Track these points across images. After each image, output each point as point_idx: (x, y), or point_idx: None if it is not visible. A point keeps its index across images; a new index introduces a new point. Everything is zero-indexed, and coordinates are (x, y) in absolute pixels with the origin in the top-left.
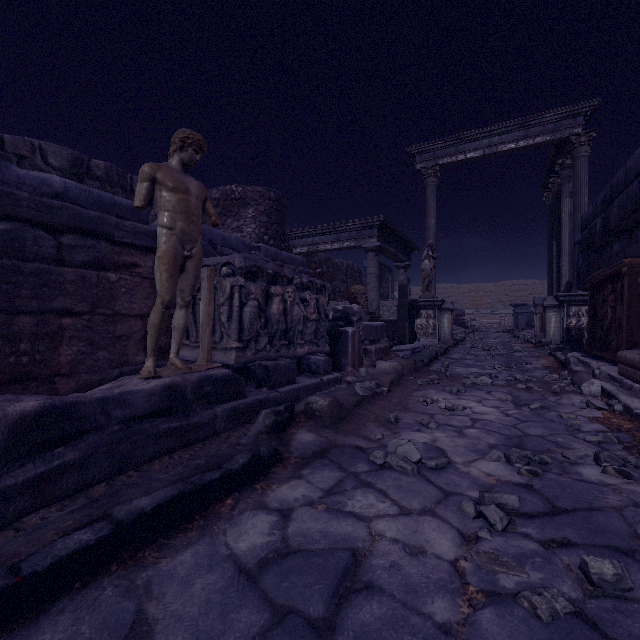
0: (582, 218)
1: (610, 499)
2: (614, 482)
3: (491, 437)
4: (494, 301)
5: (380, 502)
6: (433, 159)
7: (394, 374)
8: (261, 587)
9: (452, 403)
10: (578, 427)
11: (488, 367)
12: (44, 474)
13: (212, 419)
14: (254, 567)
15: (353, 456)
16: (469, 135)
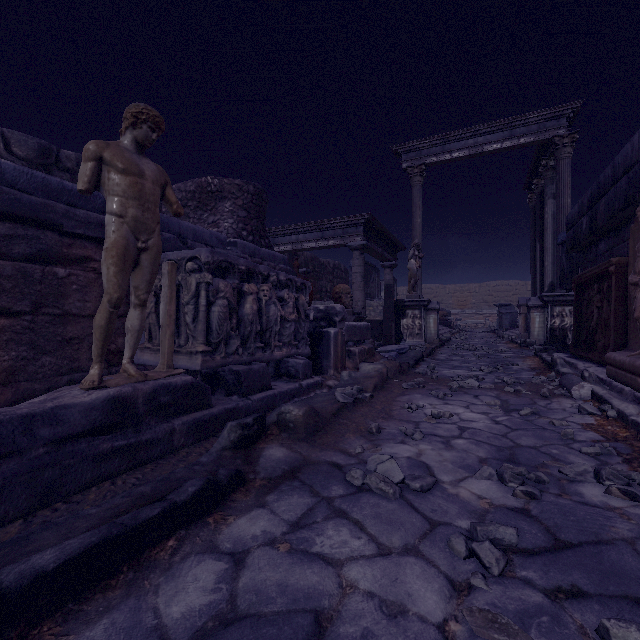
0: (567, 217)
1: (619, 528)
2: (620, 505)
3: (481, 449)
4: (479, 301)
5: (355, 538)
6: (419, 158)
7: (378, 378)
8: None
9: (438, 409)
10: (572, 436)
11: (475, 369)
12: None
13: (169, 434)
14: None
15: (328, 476)
16: (455, 134)
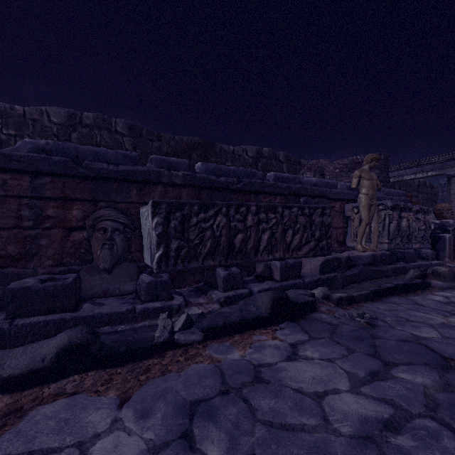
0: None
1: None
2: None
3: None
4: None
5: None
6: None
7: None
8: (450, 305)
9: None
10: None
11: None
12: (352, 274)
13: (387, 270)
14: (444, 302)
15: None
16: None
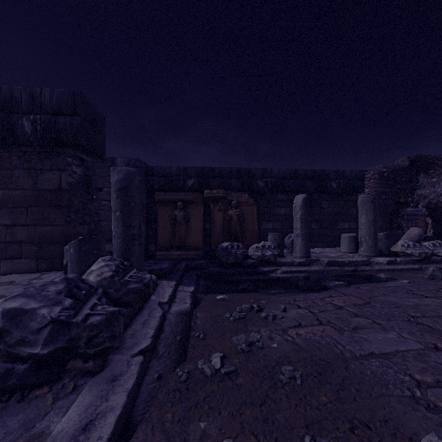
0: None
1: None
2: None
3: None
4: None
5: None
6: None
7: None
8: None
9: None
10: None
11: None
12: None
13: None
14: None
15: None
16: None
